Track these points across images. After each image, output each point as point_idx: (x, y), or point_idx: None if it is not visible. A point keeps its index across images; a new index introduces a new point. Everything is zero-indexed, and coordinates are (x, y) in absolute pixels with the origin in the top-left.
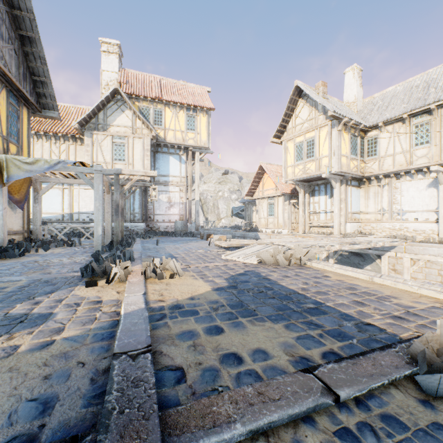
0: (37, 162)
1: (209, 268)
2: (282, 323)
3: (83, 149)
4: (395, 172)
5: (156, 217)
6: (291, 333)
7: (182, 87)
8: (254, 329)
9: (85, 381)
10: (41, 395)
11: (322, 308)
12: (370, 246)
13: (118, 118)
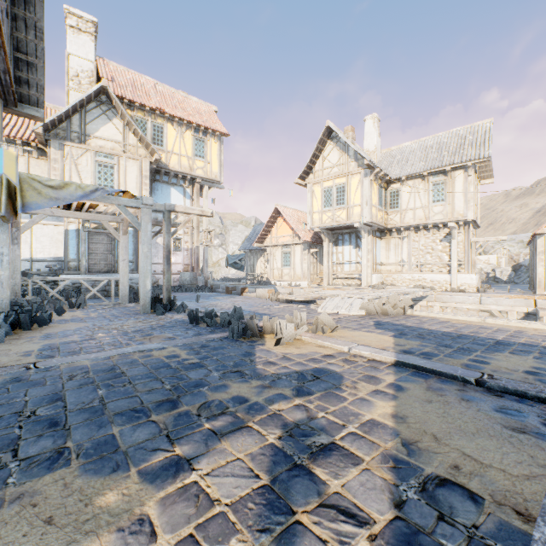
0: (65, 186)
1: (336, 322)
2: (506, 352)
3: (41, 165)
4: (415, 226)
5: (152, 266)
6: (526, 357)
7: (183, 100)
8: (499, 357)
9: (493, 397)
10: (493, 407)
11: (502, 341)
12: (415, 296)
13: (103, 128)
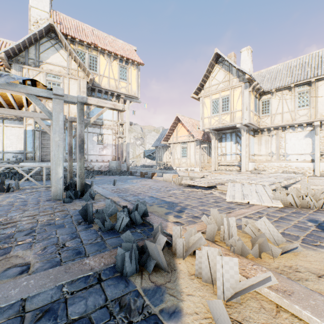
0: None
1: None
2: None
3: None
4: (283, 126)
5: (90, 157)
6: None
7: (112, 41)
8: None
9: None
10: None
11: None
12: (295, 180)
13: (52, 56)
